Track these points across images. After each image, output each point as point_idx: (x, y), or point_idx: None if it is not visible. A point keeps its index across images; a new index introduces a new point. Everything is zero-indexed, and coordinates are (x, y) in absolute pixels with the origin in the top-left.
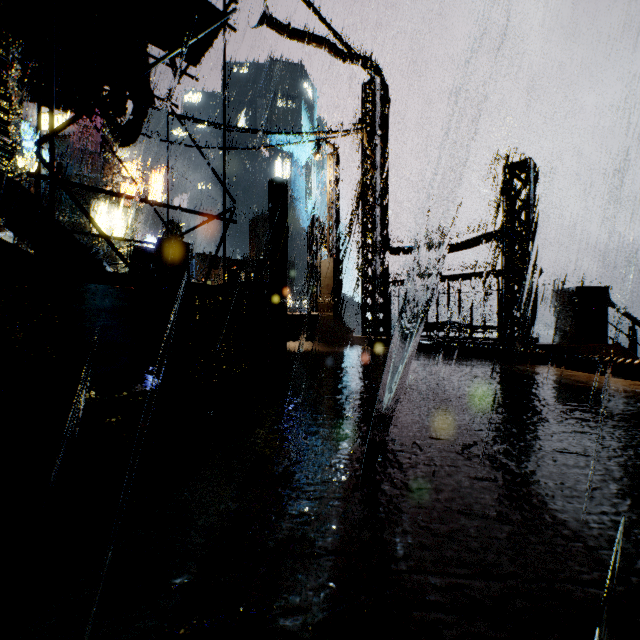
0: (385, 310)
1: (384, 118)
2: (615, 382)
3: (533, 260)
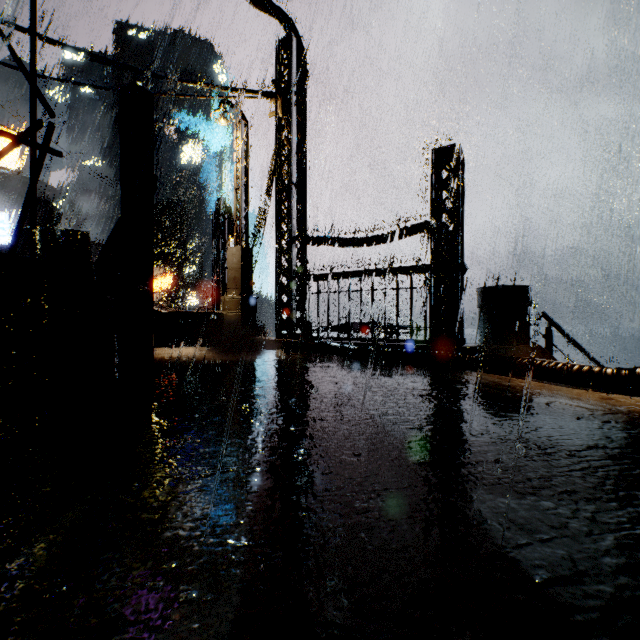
0: (303, 308)
1: (301, 86)
2: (582, 395)
3: (461, 255)
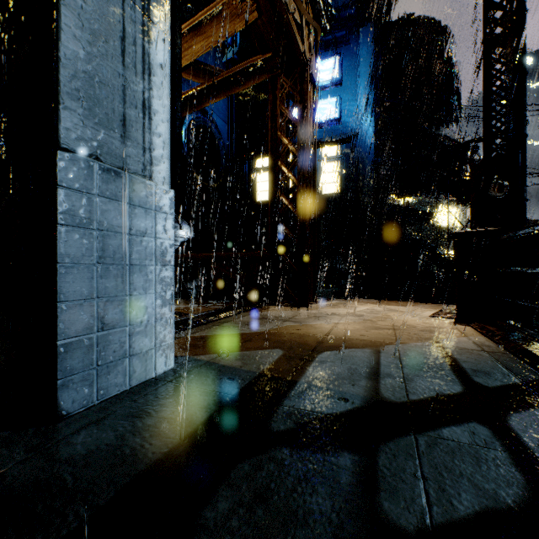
0: None
1: None
2: None
3: None
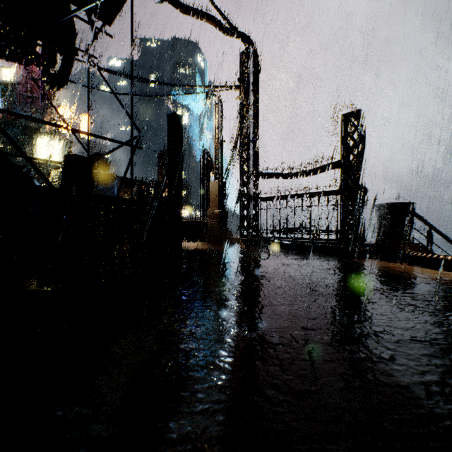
0: (256, 219)
1: (256, 78)
2: (427, 272)
3: (362, 183)
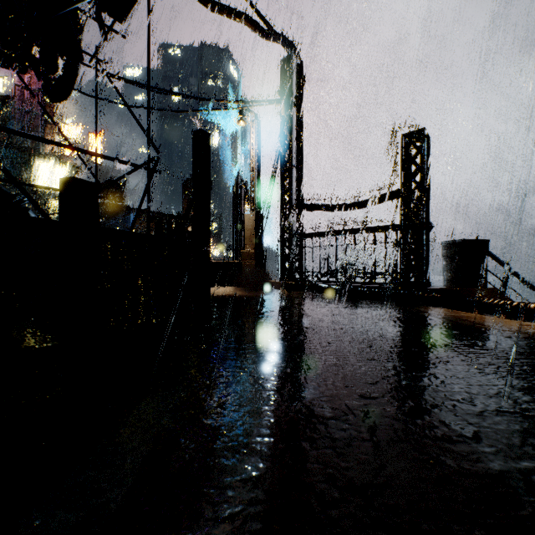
0: (300, 259)
1: (299, 91)
2: (506, 323)
3: (426, 216)
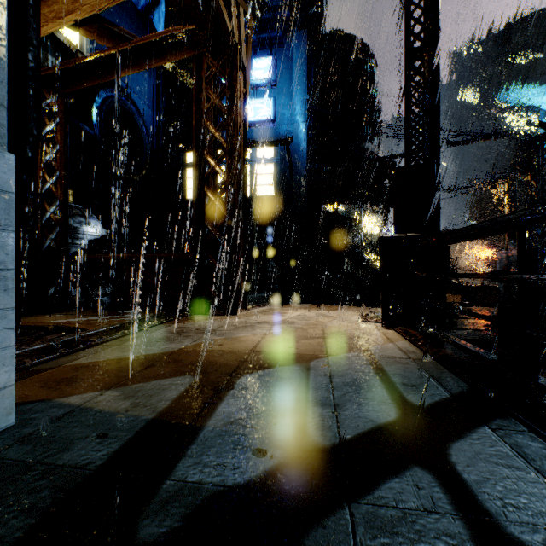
0: None
1: None
2: None
3: None
